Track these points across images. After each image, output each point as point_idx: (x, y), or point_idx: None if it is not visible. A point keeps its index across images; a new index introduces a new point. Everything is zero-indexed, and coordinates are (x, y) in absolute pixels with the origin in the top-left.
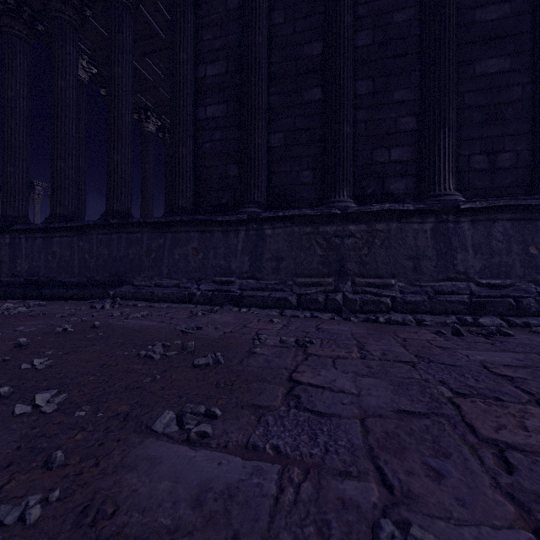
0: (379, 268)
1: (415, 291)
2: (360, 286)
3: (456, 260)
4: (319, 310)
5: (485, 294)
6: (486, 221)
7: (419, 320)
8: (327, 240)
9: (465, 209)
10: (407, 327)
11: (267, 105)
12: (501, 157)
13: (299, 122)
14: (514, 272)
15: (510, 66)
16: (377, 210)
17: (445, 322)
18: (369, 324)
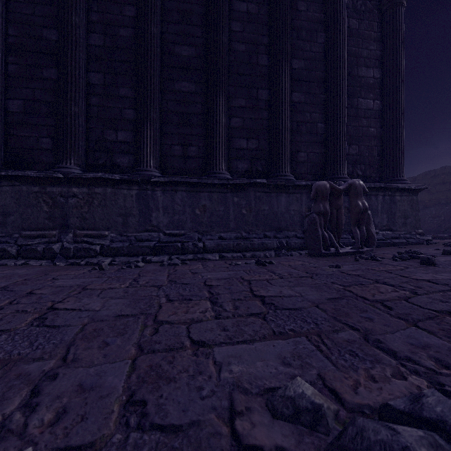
0: (97, 223)
1: (122, 240)
2: (80, 237)
3: (152, 217)
4: (37, 258)
5: (165, 240)
6: (172, 191)
7: (113, 261)
8: (53, 198)
9: (155, 182)
10: (90, 267)
11: (3, 71)
12: (190, 149)
13: (38, 95)
14: (187, 225)
15: (195, 90)
16: (92, 177)
17: (128, 261)
18: (66, 266)
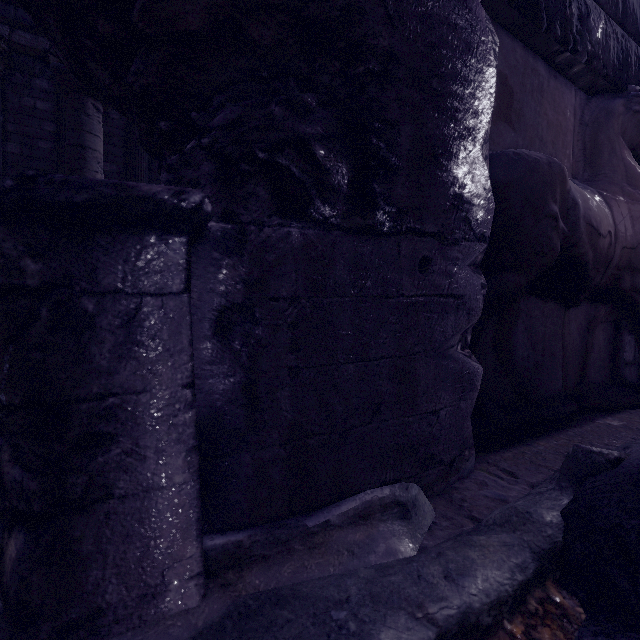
0: None
1: None
2: None
3: None
4: None
5: None
6: None
7: None
8: None
9: None
10: None
11: None
12: None
13: None
14: None
15: None
16: None
17: None
18: None
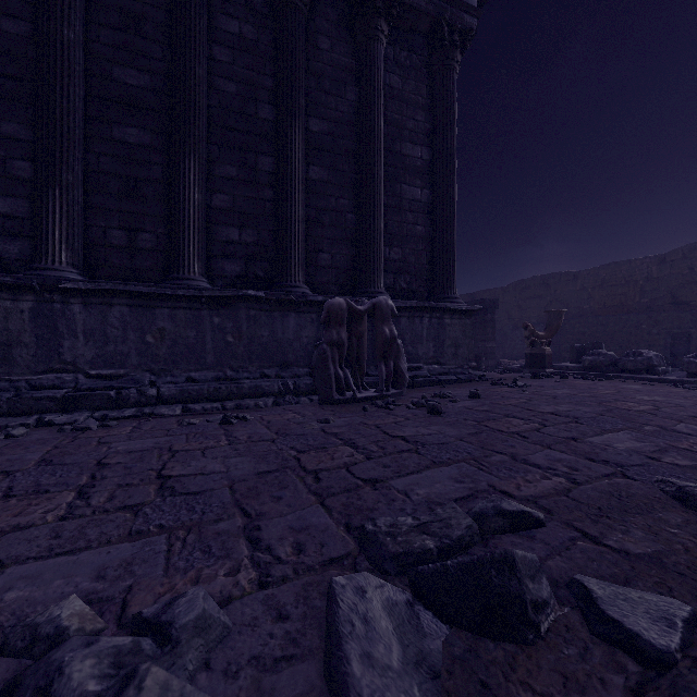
0: None
1: (1, 388)
2: None
3: (63, 348)
4: None
5: (87, 386)
6: (102, 305)
7: None
8: None
9: (69, 289)
10: None
11: None
12: (142, 237)
13: None
14: (130, 361)
15: (151, 142)
16: None
17: (6, 426)
18: None
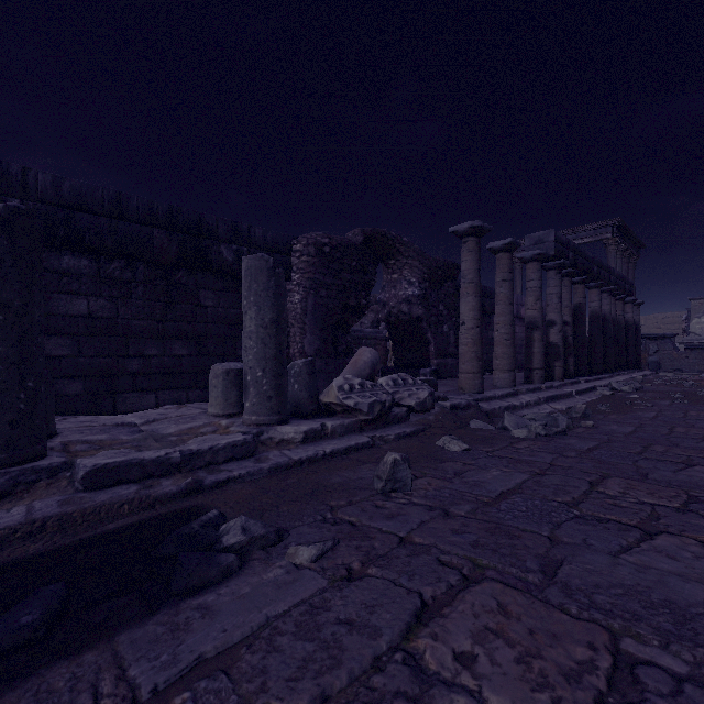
0: None
1: None
2: None
3: None
4: None
5: None
6: None
7: None
8: None
9: None
10: None
11: None
12: None
13: None
14: None
15: None
16: None
17: None
18: None
